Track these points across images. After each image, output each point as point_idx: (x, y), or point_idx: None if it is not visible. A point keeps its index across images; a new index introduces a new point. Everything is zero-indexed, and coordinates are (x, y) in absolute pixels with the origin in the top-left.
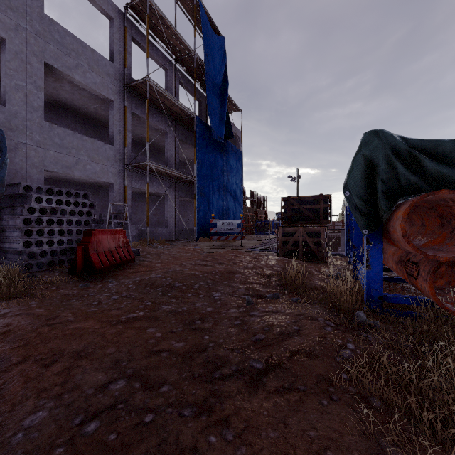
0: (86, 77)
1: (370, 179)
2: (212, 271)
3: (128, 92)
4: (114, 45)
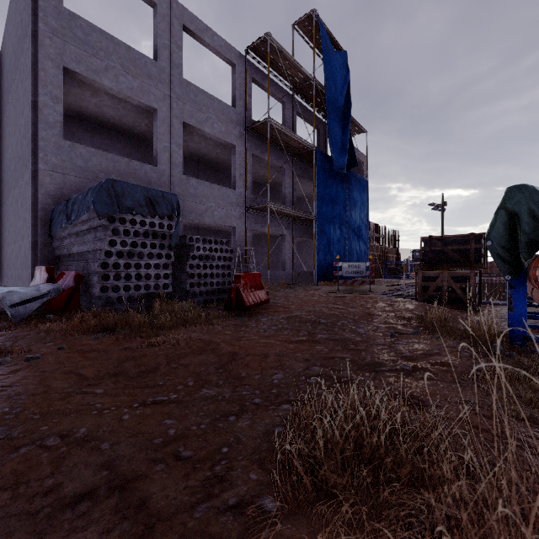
0: (214, 127)
1: (512, 230)
2: (351, 313)
3: (248, 134)
4: (236, 90)
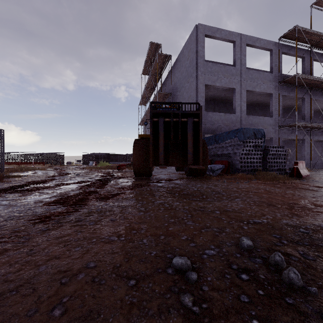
0: (260, 88)
1: None
2: None
3: (279, 84)
4: (272, 63)
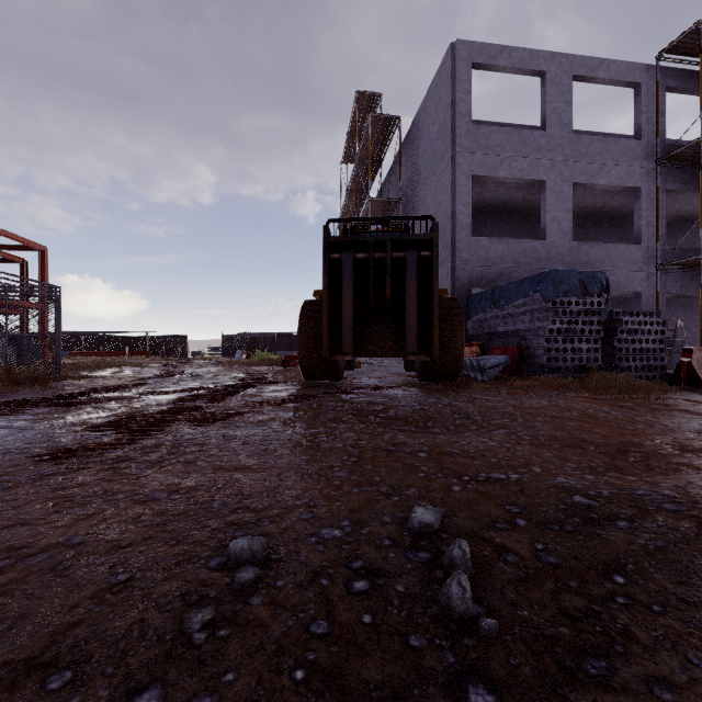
0: (609, 176)
1: None
2: None
3: (660, 166)
4: (641, 116)
